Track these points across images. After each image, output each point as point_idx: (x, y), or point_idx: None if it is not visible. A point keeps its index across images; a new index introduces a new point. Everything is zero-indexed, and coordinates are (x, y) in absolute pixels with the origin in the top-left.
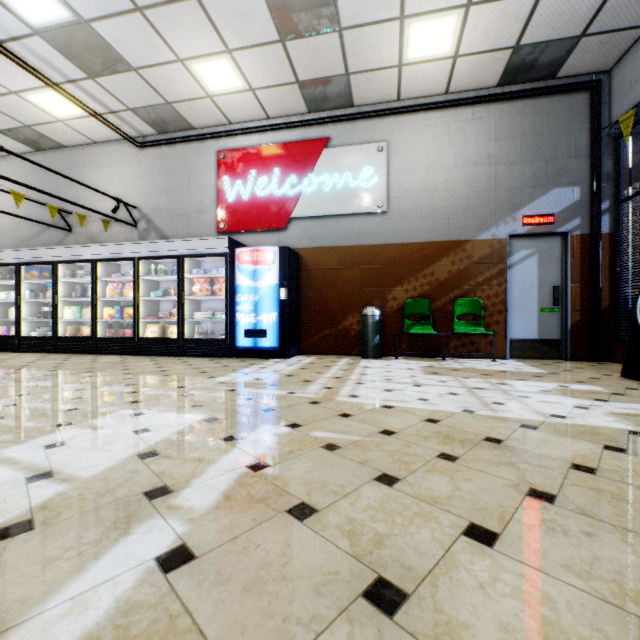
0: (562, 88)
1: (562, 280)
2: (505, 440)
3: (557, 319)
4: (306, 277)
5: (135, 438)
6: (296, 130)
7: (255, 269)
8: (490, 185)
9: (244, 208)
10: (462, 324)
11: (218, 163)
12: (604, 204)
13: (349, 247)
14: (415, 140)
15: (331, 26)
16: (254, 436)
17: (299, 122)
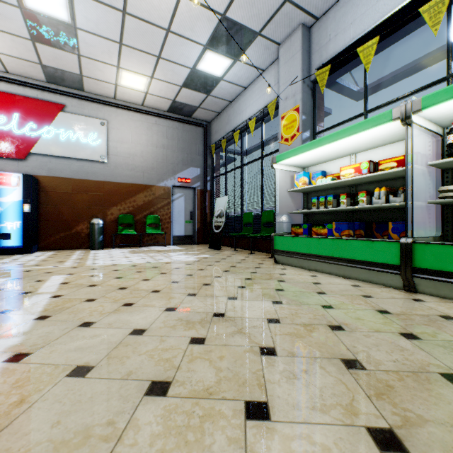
0: (194, 123)
1: (194, 208)
2: (159, 266)
3: (192, 226)
4: (45, 196)
5: None
6: (35, 90)
7: None
8: (164, 159)
9: None
10: (150, 228)
11: None
12: (208, 178)
13: (81, 180)
14: (125, 125)
15: (73, 51)
16: (52, 279)
17: (38, 86)
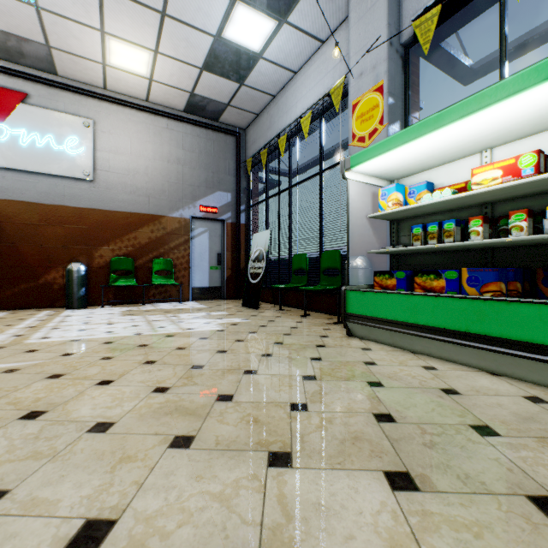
0: (222, 129)
1: (222, 249)
2: (151, 344)
3: (220, 274)
4: None
5: None
6: None
7: None
8: (179, 179)
9: None
10: (159, 277)
11: None
12: (243, 206)
13: (53, 206)
14: (121, 128)
15: None
16: None
17: None
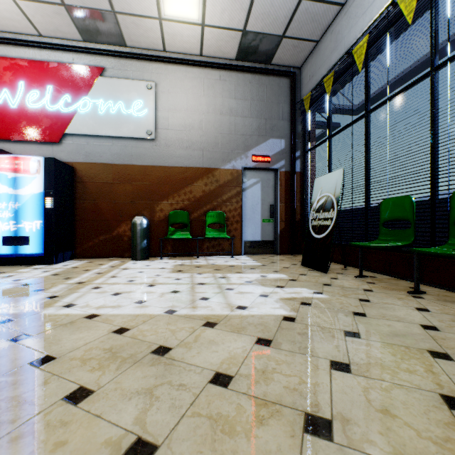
0: (275, 72)
1: (275, 201)
2: (174, 348)
3: (272, 227)
4: (81, 189)
5: None
6: (71, 54)
7: (15, 177)
8: (231, 130)
9: (12, 117)
10: (212, 230)
11: None
12: (297, 153)
13: (123, 165)
14: (178, 86)
15: None
16: None
17: (74, 47)
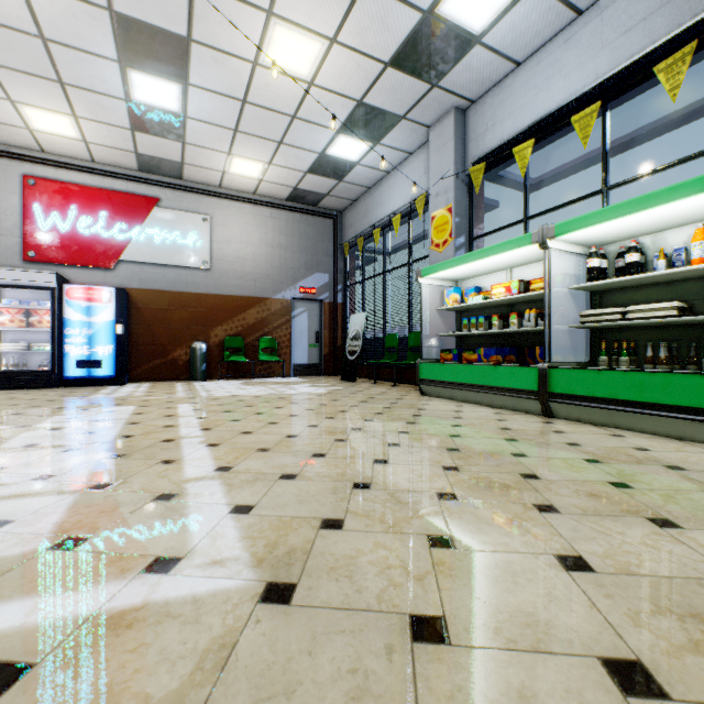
0: (320, 214)
1: (321, 328)
2: (286, 398)
3: (318, 351)
4: (136, 314)
5: (116, 413)
6: (125, 182)
7: (90, 306)
8: (282, 263)
9: (63, 241)
10: (265, 355)
11: (25, 188)
12: (340, 286)
13: (178, 292)
14: (232, 220)
15: (178, 139)
16: (181, 406)
17: (129, 176)
